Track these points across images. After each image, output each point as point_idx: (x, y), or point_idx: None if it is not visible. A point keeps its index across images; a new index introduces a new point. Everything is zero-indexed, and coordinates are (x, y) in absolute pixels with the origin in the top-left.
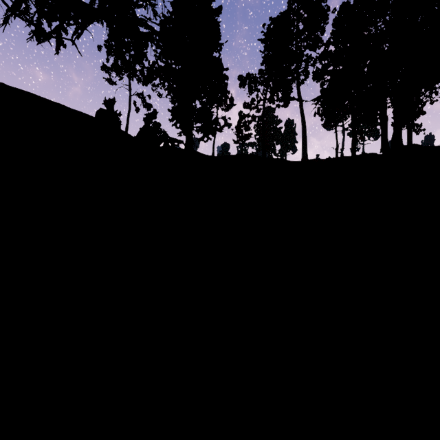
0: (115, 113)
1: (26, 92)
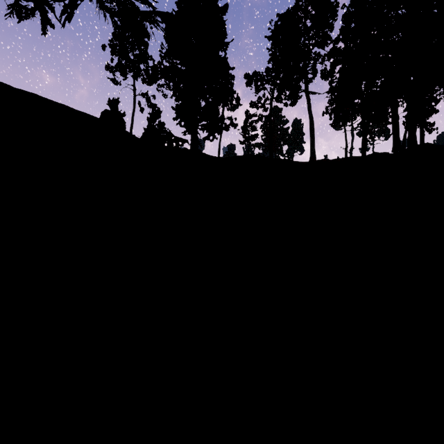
0: (119, 113)
1: (31, 93)
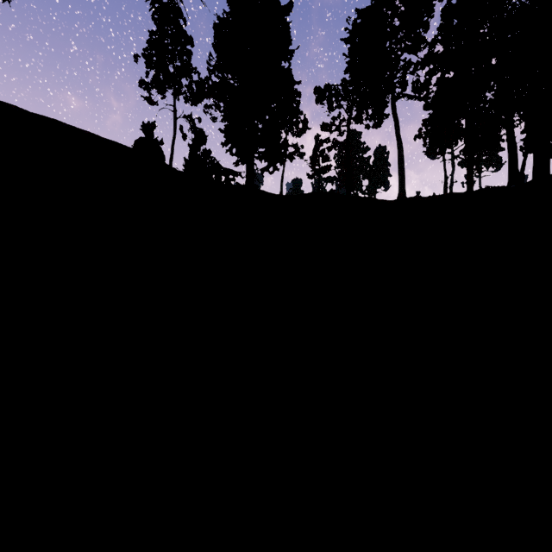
0: (156, 140)
1: (49, 119)
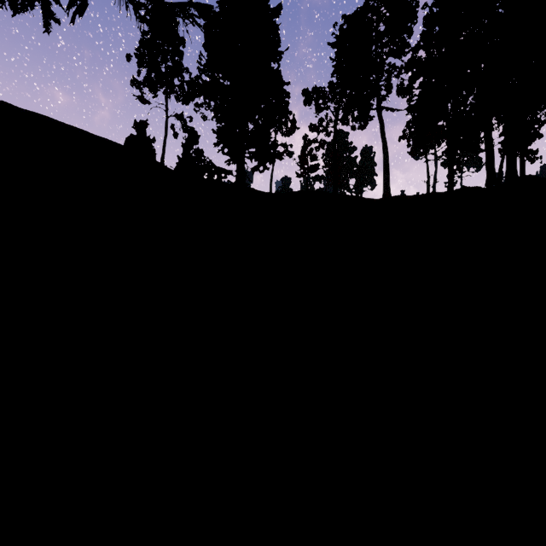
0: (148, 138)
1: (40, 115)
